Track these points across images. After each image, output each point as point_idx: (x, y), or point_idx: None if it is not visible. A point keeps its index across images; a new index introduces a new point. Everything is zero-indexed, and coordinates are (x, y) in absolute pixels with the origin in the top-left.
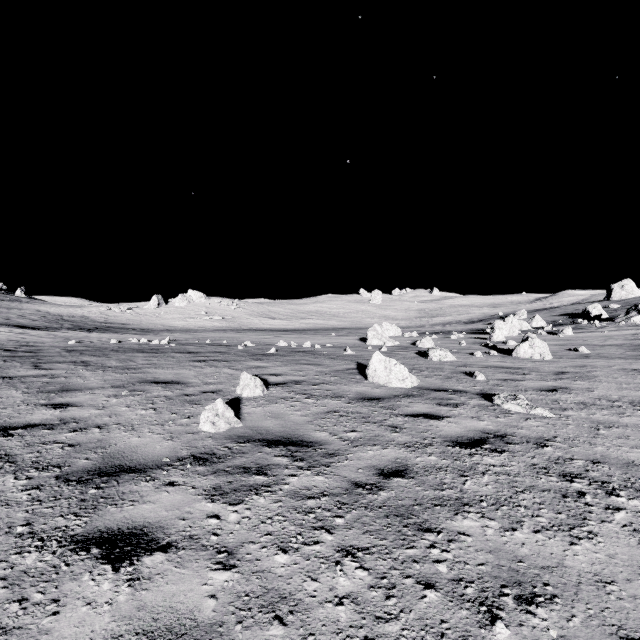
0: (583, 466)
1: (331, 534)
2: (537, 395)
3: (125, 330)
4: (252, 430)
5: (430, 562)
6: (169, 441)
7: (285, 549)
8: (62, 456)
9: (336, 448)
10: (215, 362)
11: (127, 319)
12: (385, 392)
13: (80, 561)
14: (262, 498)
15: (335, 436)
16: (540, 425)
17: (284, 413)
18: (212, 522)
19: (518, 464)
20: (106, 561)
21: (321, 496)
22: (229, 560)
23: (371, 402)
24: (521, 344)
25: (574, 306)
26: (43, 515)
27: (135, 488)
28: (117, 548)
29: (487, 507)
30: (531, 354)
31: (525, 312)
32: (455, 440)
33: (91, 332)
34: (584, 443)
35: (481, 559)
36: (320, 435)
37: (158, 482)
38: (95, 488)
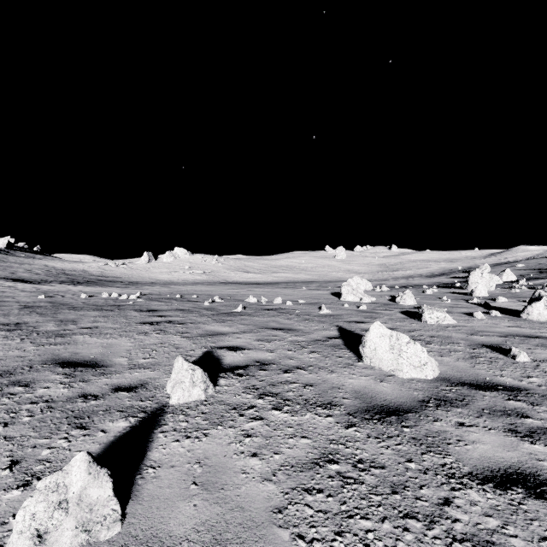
0: None
1: None
2: None
3: (113, 283)
4: None
5: None
6: None
7: None
8: None
9: None
10: (168, 325)
11: (120, 273)
12: (399, 391)
13: None
14: None
15: None
16: None
17: (228, 465)
18: None
19: None
20: None
21: None
22: None
23: (388, 423)
24: (534, 304)
25: (535, 260)
26: None
27: None
28: None
29: None
30: None
31: (488, 266)
32: None
33: (77, 285)
34: None
35: None
36: None
37: None
38: None
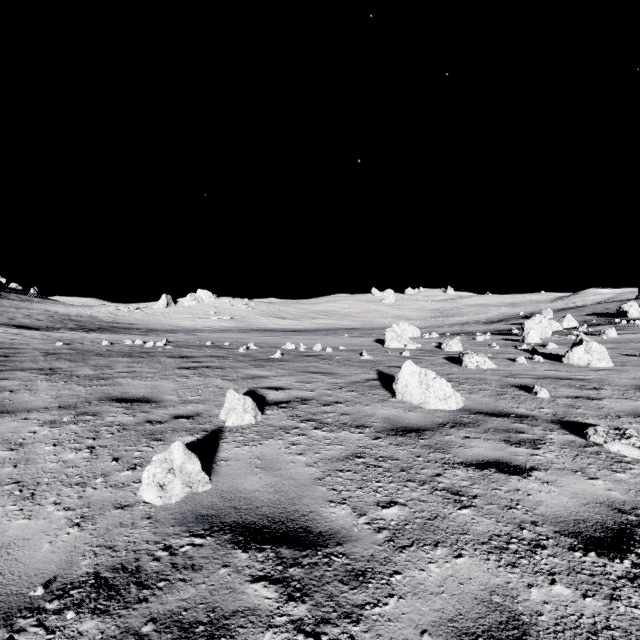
0: None
1: None
2: (639, 425)
3: (129, 330)
4: (224, 499)
5: None
6: (73, 529)
7: None
8: None
9: (367, 554)
10: (207, 370)
11: (135, 319)
12: (423, 418)
13: None
14: None
15: (362, 517)
16: None
17: (281, 459)
18: None
19: None
20: None
21: None
22: None
23: (408, 437)
24: (574, 348)
25: (603, 305)
26: None
27: None
28: None
29: None
30: (588, 361)
31: (551, 311)
32: (577, 531)
33: (91, 332)
34: None
35: None
36: (337, 514)
37: None
38: None
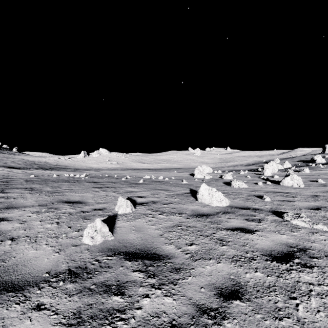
0: None
1: None
2: (309, 212)
3: (65, 169)
4: (119, 243)
5: None
6: (56, 254)
7: None
8: None
9: (181, 262)
10: (107, 188)
11: (68, 163)
12: (210, 210)
13: None
14: None
15: (179, 249)
16: (326, 239)
17: (144, 227)
18: None
19: None
20: None
21: (170, 327)
22: None
23: (202, 218)
24: (285, 178)
25: (305, 156)
26: None
27: (4, 313)
28: None
29: None
30: (292, 184)
31: (278, 159)
32: (270, 254)
33: (46, 170)
34: None
35: None
36: (168, 248)
37: (28, 304)
38: None
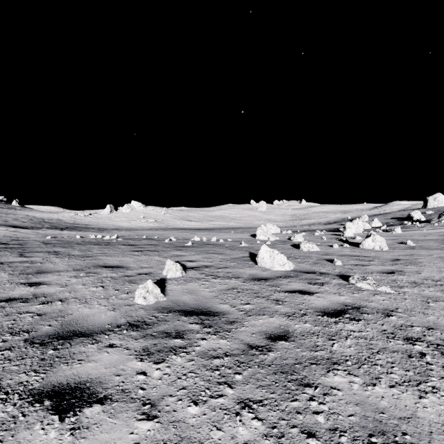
0: (421, 332)
1: (232, 388)
2: (380, 276)
3: (87, 229)
4: (173, 303)
5: (310, 413)
6: (112, 311)
7: (196, 401)
8: (31, 323)
9: (235, 317)
10: (148, 252)
11: (89, 221)
12: (270, 274)
13: (34, 412)
14: (179, 358)
15: (234, 308)
16: (385, 299)
17: (197, 290)
18: (140, 378)
19: (372, 330)
20: (55, 412)
21: (224, 356)
22: (152, 411)
23: (260, 281)
24: (366, 239)
25: (401, 212)
26: (10, 372)
27: (83, 349)
28: (64, 400)
29: (351, 365)
30: (373, 246)
31: (367, 216)
32: (323, 311)
33: (63, 230)
34: (419, 313)
35: (350, 411)
36: (223, 307)
37: (101, 344)
38: (53, 349)
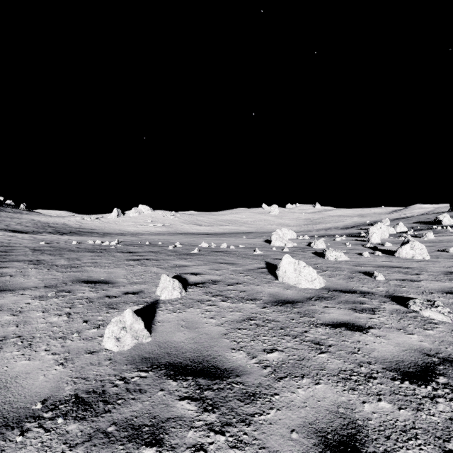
0: None
1: None
2: (445, 298)
3: (91, 234)
4: (160, 348)
5: None
6: (59, 367)
7: None
8: None
9: (256, 382)
10: (147, 261)
11: (95, 226)
12: (296, 294)
13: None
14: None
15: (254, 359)
16: None
17: (198, 321)
18: None
19: None
20: None
21: None
22: None
23: (286, 306)
24: (403, 246)
25: (425, 216)
26: None
27: None
28: None
29: None
30: (412, 255)
31: (388, 220)
32: (397, 367)
33: (64, 235)
34: None
35: None
36: (236, 357)
37: None
38: None
